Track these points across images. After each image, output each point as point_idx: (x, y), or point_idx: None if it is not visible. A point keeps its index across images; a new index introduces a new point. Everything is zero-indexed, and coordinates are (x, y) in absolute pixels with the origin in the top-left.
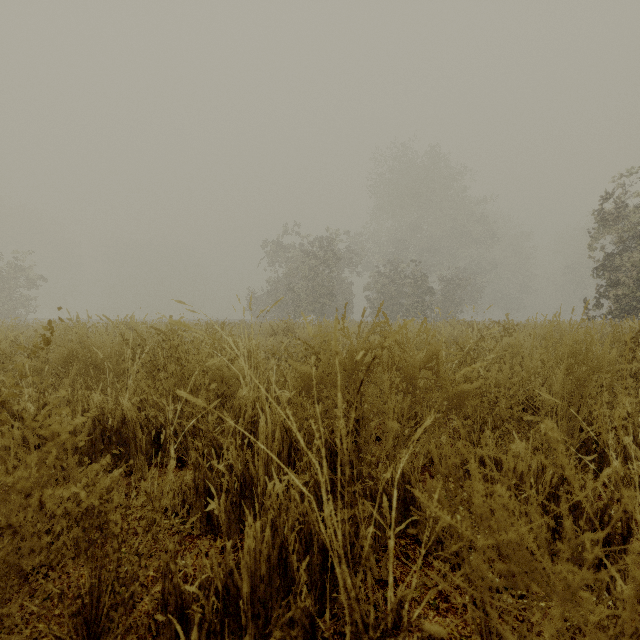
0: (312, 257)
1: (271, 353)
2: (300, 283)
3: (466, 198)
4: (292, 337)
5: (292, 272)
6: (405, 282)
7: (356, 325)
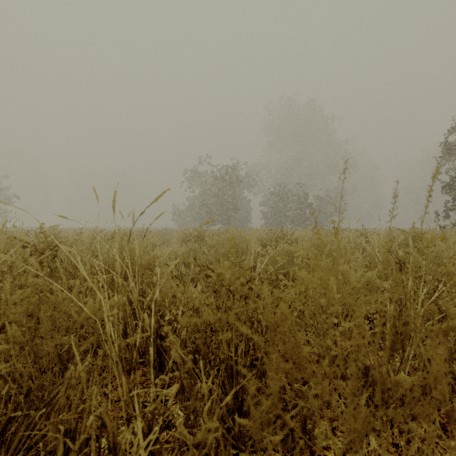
0: (221, 180)
1: (181, 259)
2: (212, 200)
3: (334, 138)
4: (203, 243)
5: (206, 192)
6: (291, 199)
7: (257, 232)
